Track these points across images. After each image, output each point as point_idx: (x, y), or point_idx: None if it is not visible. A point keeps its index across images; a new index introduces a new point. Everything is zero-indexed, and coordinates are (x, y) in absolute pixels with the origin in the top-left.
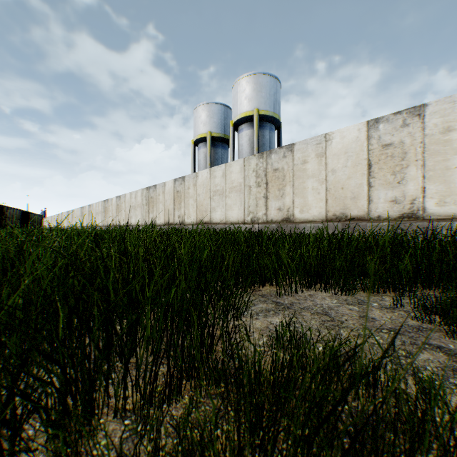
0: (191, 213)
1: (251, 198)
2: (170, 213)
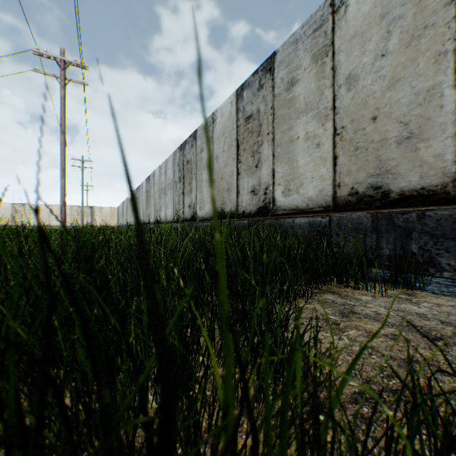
0: None
1: None
2: None
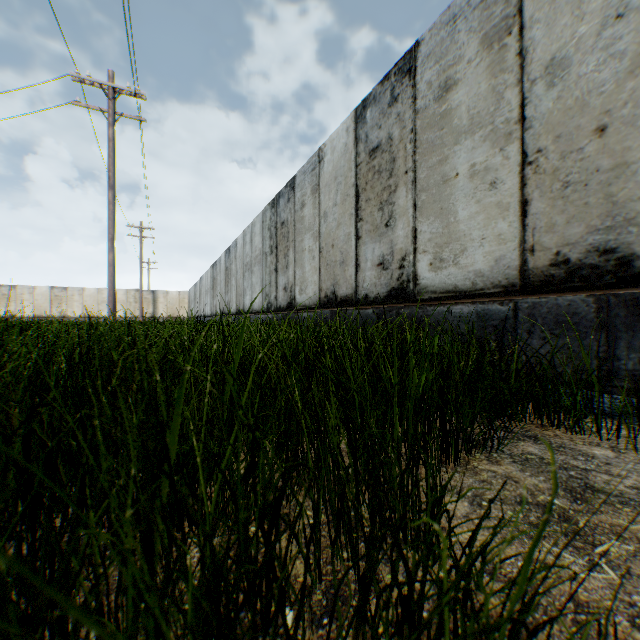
0: None
1: None
2: None
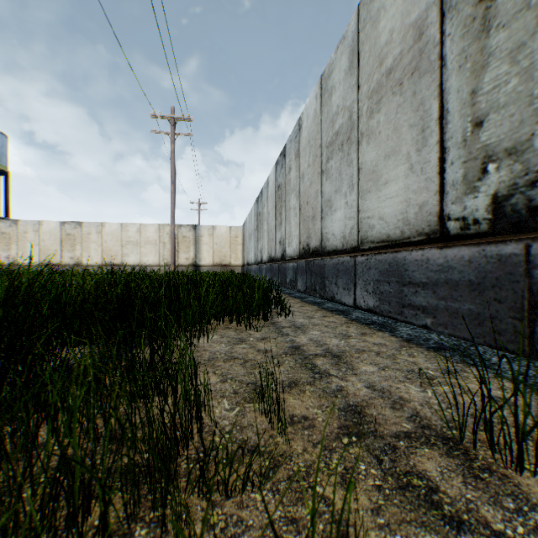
0: None
1: None
2: None
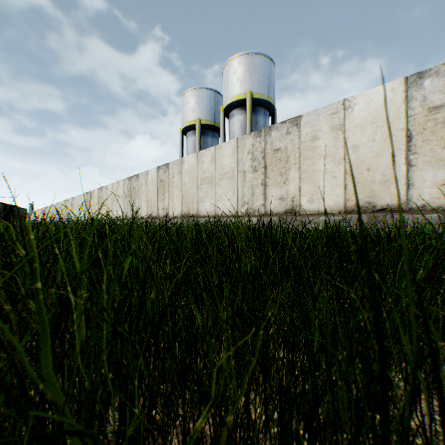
0: (176, 205)
1: (246, 186)
2: (153, 205)
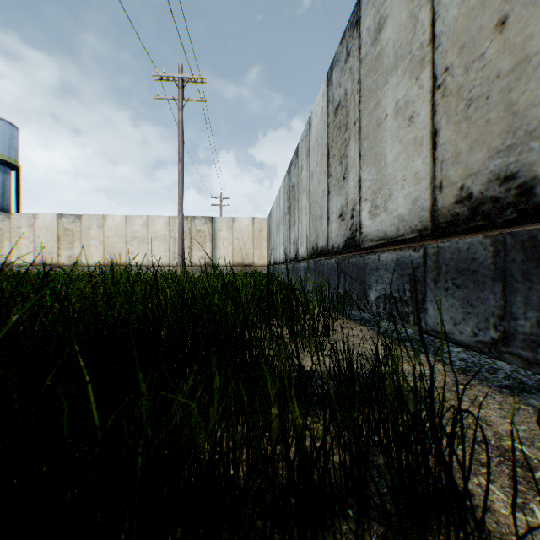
0: None
1: None
2: None
